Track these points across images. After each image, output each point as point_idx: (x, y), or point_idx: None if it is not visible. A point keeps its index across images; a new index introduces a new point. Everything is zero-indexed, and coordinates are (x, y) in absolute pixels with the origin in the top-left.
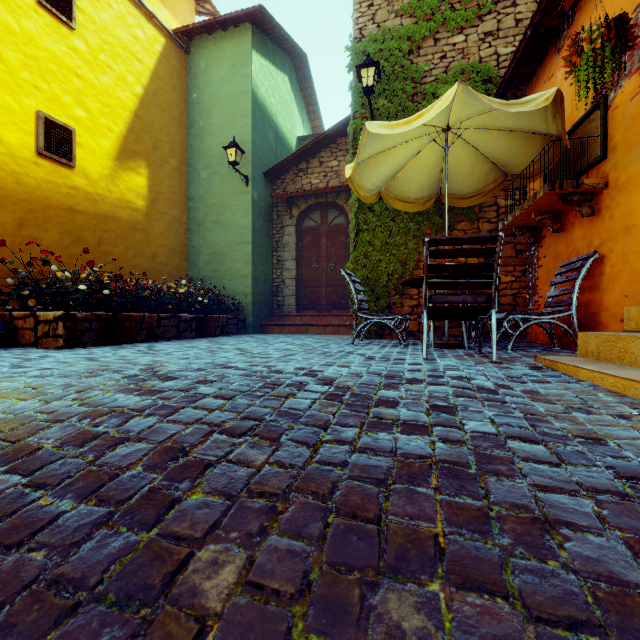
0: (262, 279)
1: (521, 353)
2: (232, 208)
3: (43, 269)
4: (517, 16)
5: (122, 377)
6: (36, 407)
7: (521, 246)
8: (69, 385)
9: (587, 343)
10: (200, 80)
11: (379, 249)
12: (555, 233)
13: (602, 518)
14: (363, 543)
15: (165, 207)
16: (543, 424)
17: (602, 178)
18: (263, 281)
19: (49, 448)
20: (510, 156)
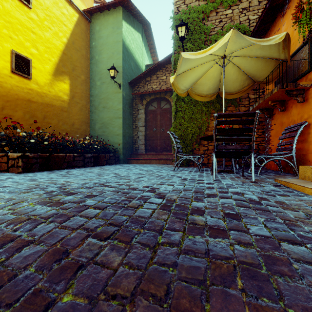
0: (127, 136)
1: (265, 176)
2: (112, 100)
3: (14, 131)
4: None
5: (44, 193)
6: None
7: (261, 119)
8: (10, 199)
9: (305, 172)
10: (96, 35)
11: (187, 120)
12: (281, 112)
13: None
14: None
15: (78, 100)
16: (298, 228)
17: (309, 81)
18: (128, 137)
19: None
20: (257, 71)
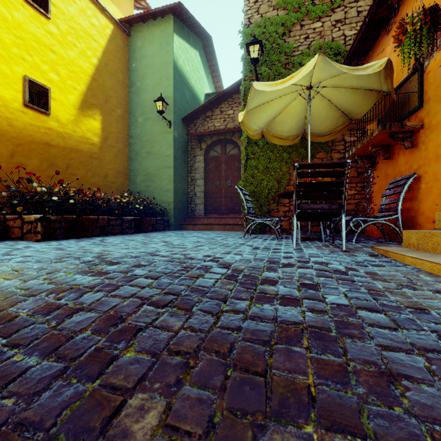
0: (180, 192)
1: (362, 244)
2: (160, 143)
3: (28, 185)
4: (358, 9)
5: (80, 262)
6: (17, 285)
7: (361, 169)
8: (42, 268)
9: (410, 238)
10: (137, 54)
11: (262, 171)
12: (385, 160)
13: (432, 372)
14: (254, 392)
15: (113, 142)
16: (382, 298)
17: (419, 121)
18: (181, 194)
19: (24, 316)
20: (354, 106)
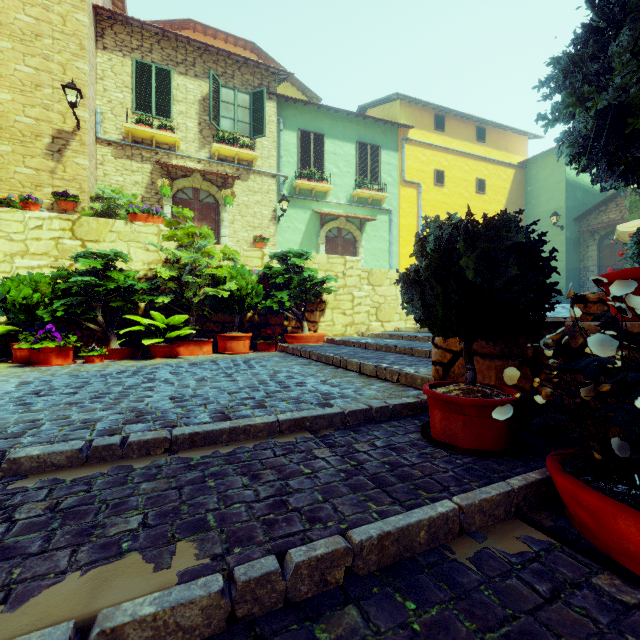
0: (572, 279)
1: None
2: (552, 243)
3: None
4: None
5: None
6: None
7: None
8: None
9: None
10: (532, 180)
11: None
12: None
13: None
14: None
15: None
16: None
17: None
18: (572, 280)
19: None
20: None
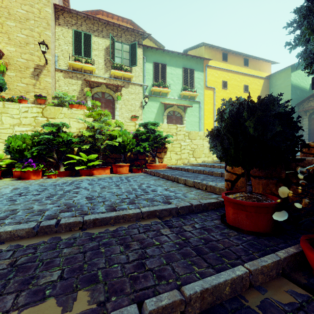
0: None
1: None
2: None
3: None
4: None
5: None
6: None
7: None
8: None
9: None
10: (273, 85)
11: None
12: None
13: None
14: None
15: None
16: None
17: None
18: None
19: None
20: None
